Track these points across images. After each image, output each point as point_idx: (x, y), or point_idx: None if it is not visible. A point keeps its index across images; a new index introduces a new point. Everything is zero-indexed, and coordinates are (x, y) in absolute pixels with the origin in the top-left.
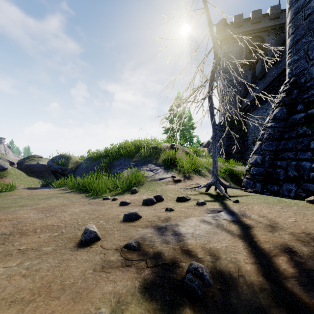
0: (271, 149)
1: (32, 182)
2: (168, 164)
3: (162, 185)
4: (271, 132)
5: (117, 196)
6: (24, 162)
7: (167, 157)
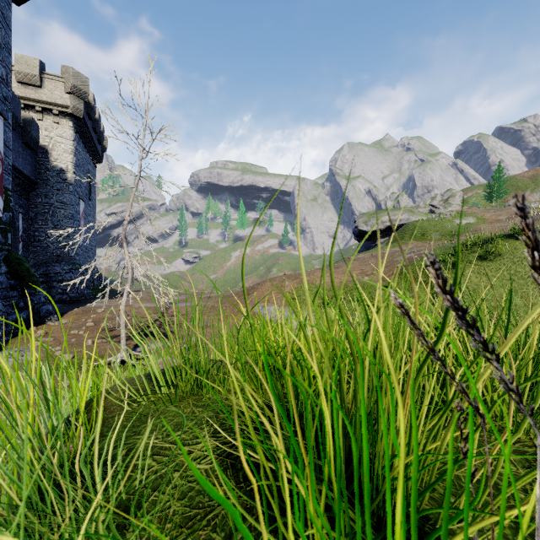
0: None
1: None
2: None
3: None
4: None
5: None
6: None
7: None
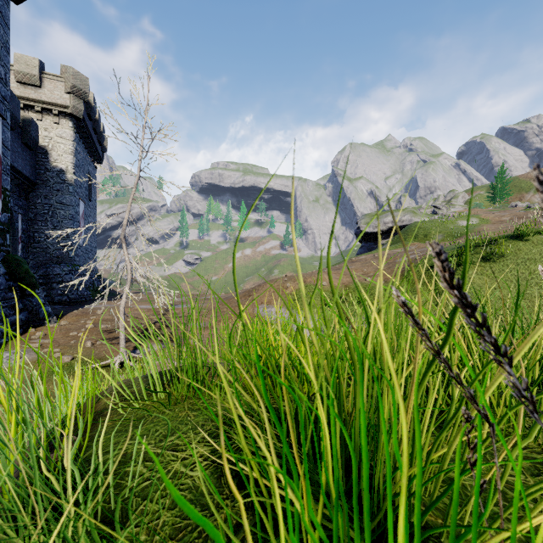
0: None
1: None
2: None
3: None
4: None
5: None
6: None
7: None
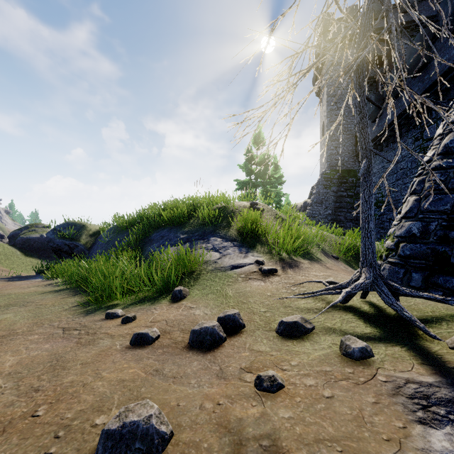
0: (442, 210)
1: (31, 265)
2: (248, 237)
3: (237, 280)
4: (440, 177)
5: (139, 308)
6: (20, 234)
7: (244, 225)
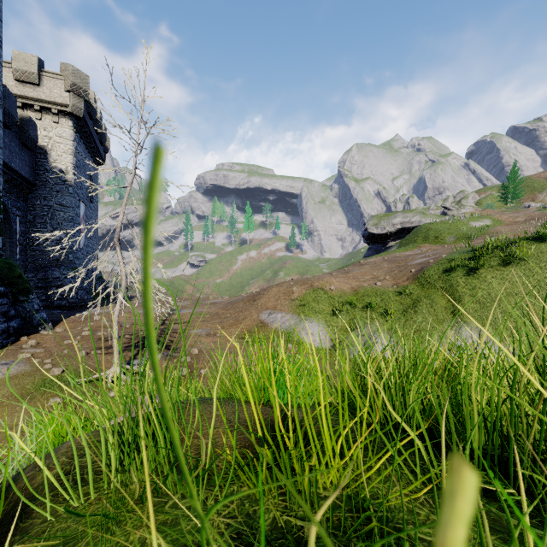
0: None
1: None
2: None
3: None
4: None
5: None
6: None
7: None
